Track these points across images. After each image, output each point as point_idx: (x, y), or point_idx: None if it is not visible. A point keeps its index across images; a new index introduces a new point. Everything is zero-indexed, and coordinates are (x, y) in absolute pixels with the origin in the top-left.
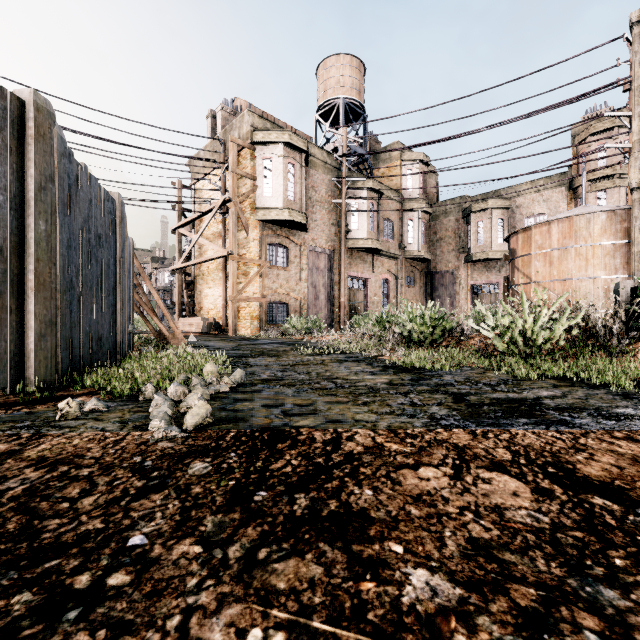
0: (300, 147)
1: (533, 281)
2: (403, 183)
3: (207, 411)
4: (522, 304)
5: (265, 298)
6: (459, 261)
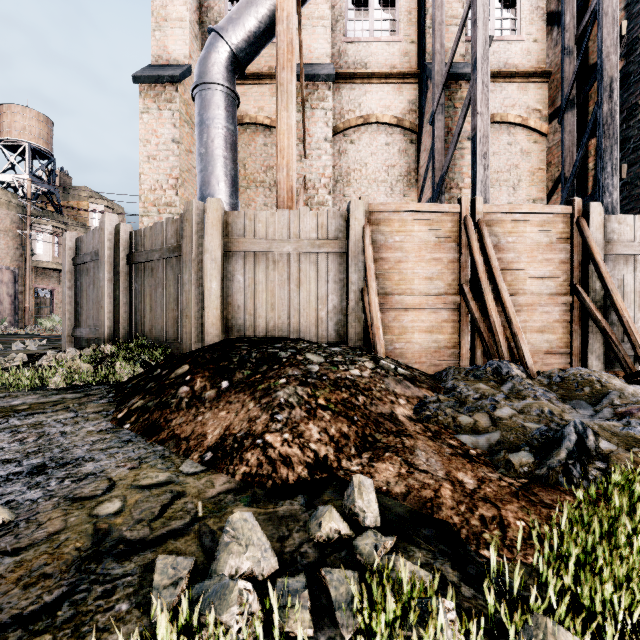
0: None
1: None
2: (91, 219)
3: None
4: None
5: None
6: None
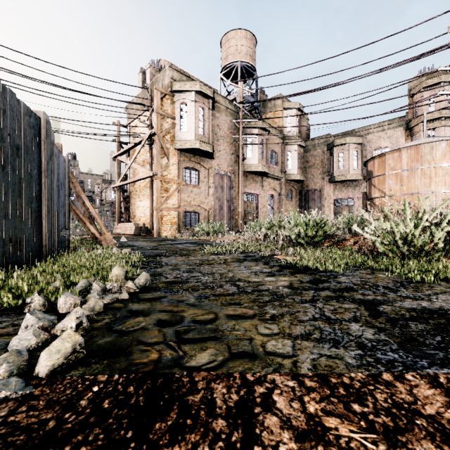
0: (208, 94)
1: (387, 195)
2: (284, 125)
3: (75, 343)
4: (404, 210)
5: (182, 208)
6: (325, 182)
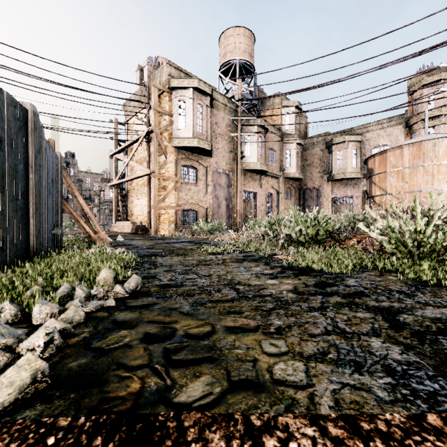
0: (206, 91)
1: (388, 193)
2: (282, 123)
3: (35, 371)
4: (414, 208)
5: (180, 207)
6: (323, 180)
